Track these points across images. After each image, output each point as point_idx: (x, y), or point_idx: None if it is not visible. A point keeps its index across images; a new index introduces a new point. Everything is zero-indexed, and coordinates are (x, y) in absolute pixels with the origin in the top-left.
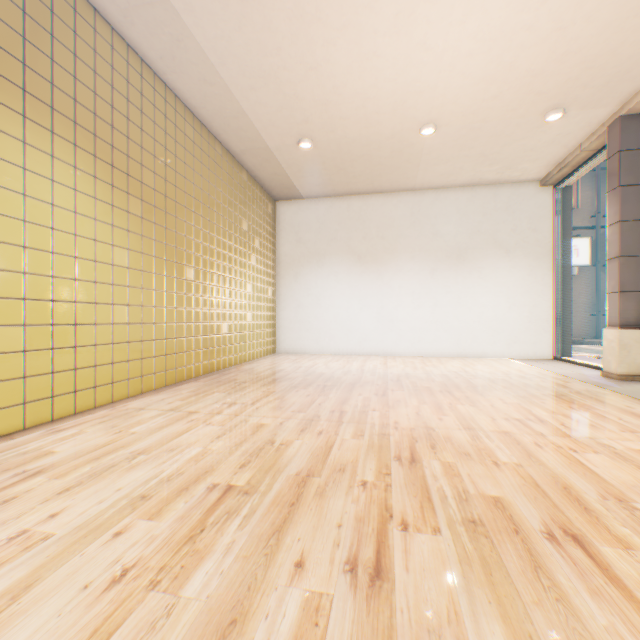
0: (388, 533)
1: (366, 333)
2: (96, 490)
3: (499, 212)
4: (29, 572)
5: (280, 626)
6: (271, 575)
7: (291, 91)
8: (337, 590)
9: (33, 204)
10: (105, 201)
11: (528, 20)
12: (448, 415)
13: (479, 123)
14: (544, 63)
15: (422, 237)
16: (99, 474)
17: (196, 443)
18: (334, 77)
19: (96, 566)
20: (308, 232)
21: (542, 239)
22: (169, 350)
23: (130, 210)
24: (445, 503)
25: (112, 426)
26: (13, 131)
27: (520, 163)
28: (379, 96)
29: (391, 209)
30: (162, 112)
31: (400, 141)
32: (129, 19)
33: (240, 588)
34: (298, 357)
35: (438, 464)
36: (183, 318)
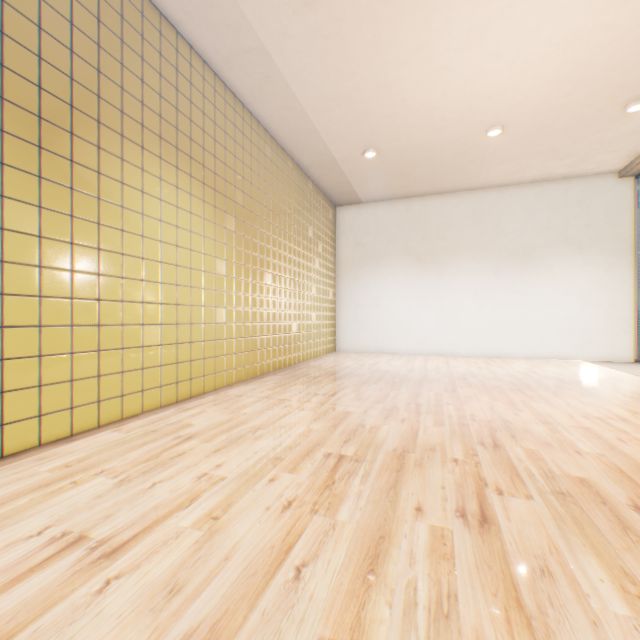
0: (486, 495)
1: (425, 333)
2: (239, 451)
3: (570, 207)
4: (224, 497)
5: (417, 542)
6: (399, 513)
7: (361, 108)
8: (454, 526)
9: (165, 227)
10: (210, 220)
11: (607, 20)
12: (523, 411)
13: (550, 120)
14: (625, 57)
15: (484, 236)
16: (235, 441)
17: (299, 423)
18: (403, 93)
19: (268, 497)
20: (367, 235)
21: (621, 234)
22: (253, 347)
23: (226, 226)
24: (533, 479)
25: (225, 408)
26: (154, 171)
27: (595, 156)
28: (446, 105)
29: (451, 209)
30: (248, 138)
31: (464, 144)
32: (229, 65)
33: (378, 519)
34: (358, 355)
35: (520, 450)
36: (263, 318)
